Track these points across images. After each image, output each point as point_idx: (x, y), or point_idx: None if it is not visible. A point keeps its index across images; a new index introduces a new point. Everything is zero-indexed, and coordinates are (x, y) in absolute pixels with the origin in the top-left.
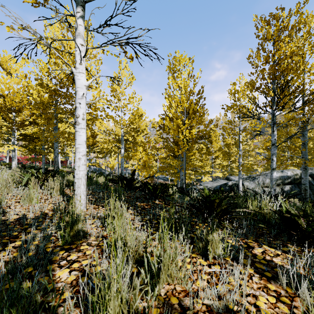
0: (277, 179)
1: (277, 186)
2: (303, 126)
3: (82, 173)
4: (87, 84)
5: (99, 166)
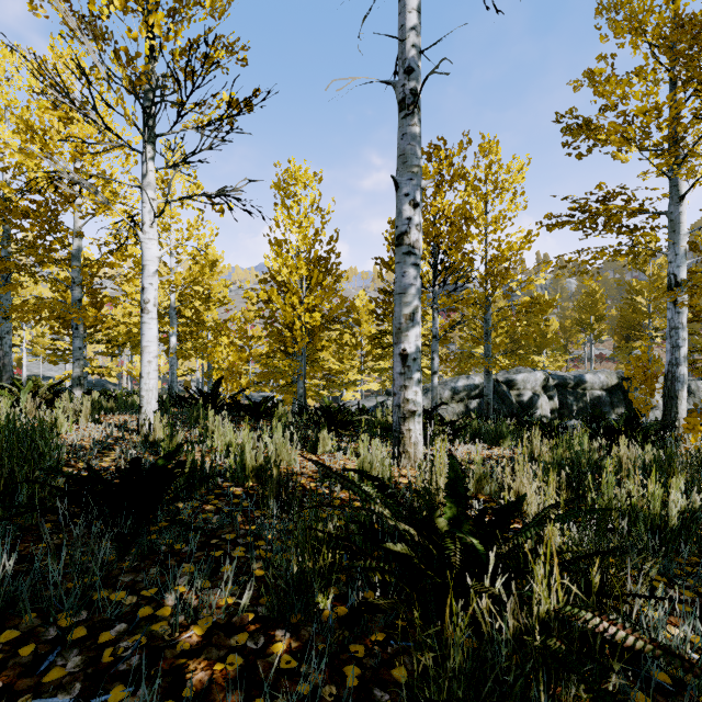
0: (460, 391)
1: (460, 402)
2: (486, 307)
3: (154, 383)
4: (160, 254)
5: (111, 375)
